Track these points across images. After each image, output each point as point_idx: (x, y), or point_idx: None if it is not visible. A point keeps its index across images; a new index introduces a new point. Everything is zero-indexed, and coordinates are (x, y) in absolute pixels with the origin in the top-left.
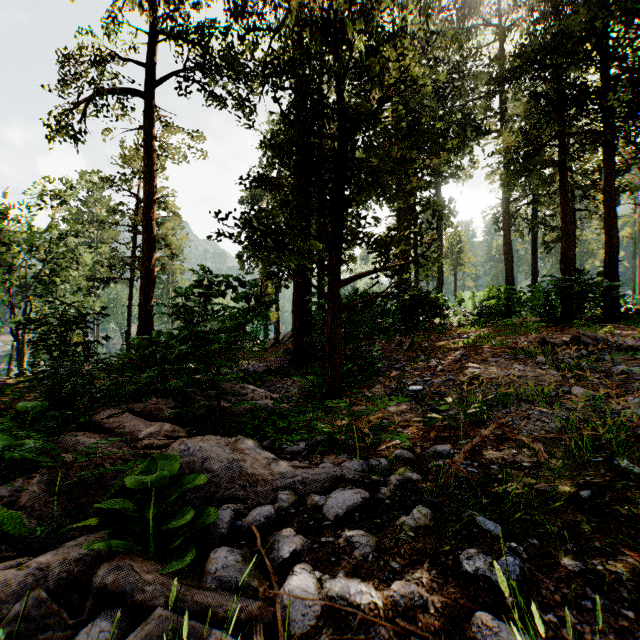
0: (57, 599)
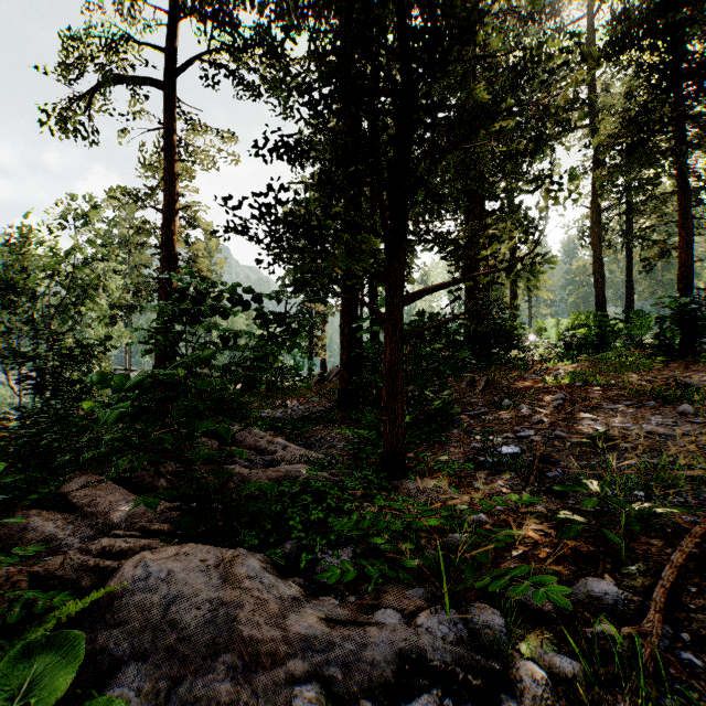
0: None
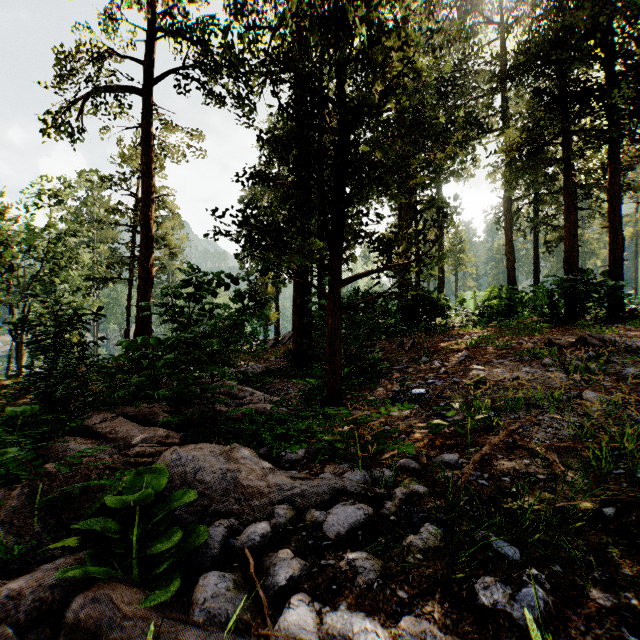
0: (28, 633)
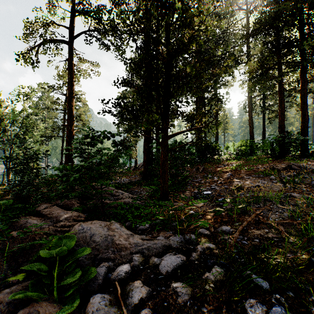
0: None
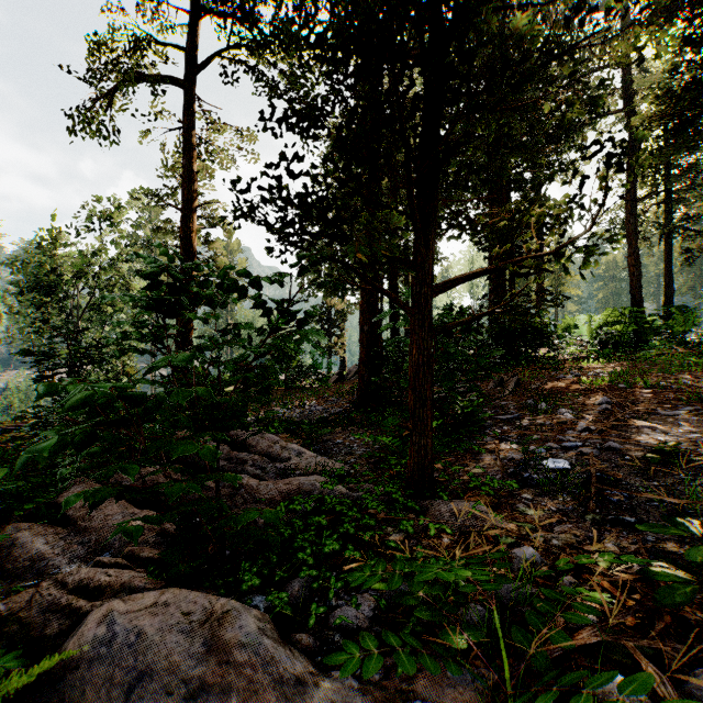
0: None
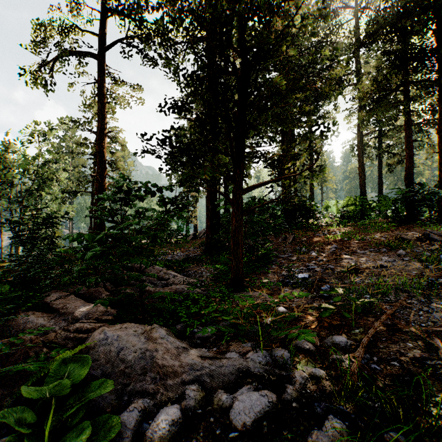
0: None
